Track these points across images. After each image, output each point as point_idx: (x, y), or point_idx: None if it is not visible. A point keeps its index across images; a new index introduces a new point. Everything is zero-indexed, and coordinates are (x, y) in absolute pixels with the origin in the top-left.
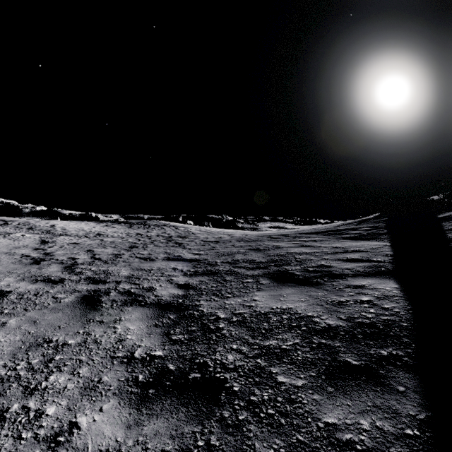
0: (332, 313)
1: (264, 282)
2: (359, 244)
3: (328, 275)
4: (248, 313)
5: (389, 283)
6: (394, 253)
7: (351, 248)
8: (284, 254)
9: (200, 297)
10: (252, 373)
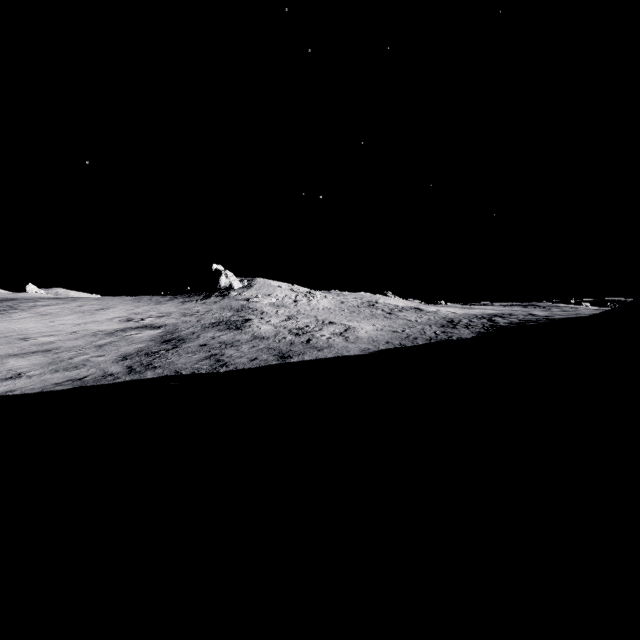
0: None
1: None
2: None
3: None
4: None
5: None
6: None
7: None
8: None
9: None
10: None
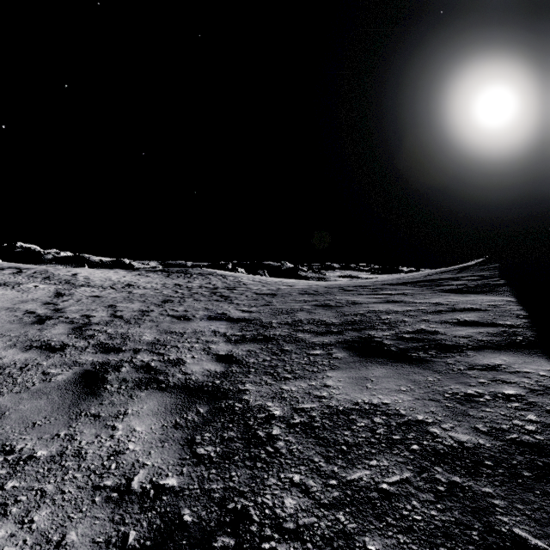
0: (459, 417)
1: (339, 356)
2: (469, 299)
3: (434, 346)
4: (318, 409)
5: (541, 363)
6: (528, 313)
7: (460, 306)
8: (364, 313)
9: (246, 377)
10: (330, 549)
